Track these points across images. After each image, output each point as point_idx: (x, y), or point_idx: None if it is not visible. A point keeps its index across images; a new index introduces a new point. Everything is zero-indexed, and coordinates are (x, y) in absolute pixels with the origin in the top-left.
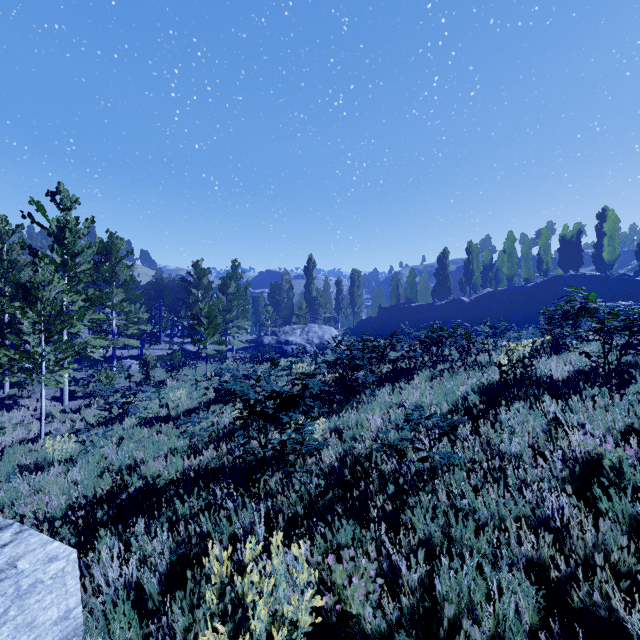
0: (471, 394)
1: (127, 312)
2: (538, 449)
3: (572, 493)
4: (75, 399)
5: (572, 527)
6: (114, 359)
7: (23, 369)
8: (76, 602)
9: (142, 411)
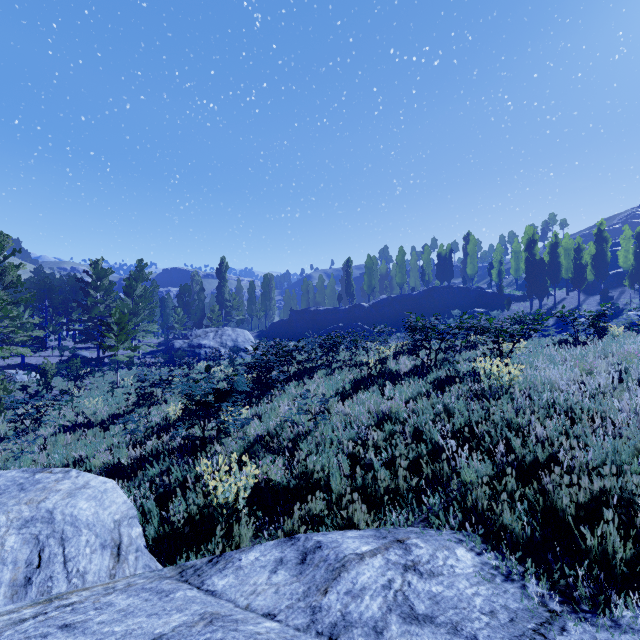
0: (347, 383)
1: (14, 317)
2: (375, 411)
3: (377, 426)
4: None
5: (370, 437)
6: None
7: None
8: (126, 498)
9: (56, 420)
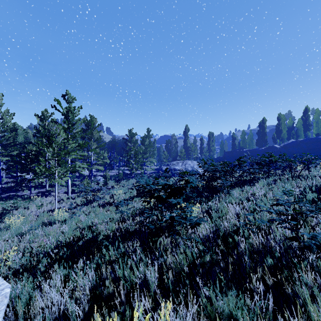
0: (309, 192)
1: (98, 153)
2: None
3: None
4: (74, 193)
5: None
6: (92, 175)
7: (48, 176)
8: None
9: (101, 199)
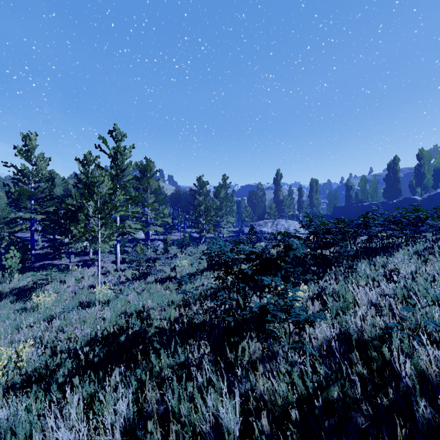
0: None
1: (156, 209)
2: None
3: None
4: (124, 263)
5: None
6: (149, 240)
7: (88, 239)
8: None
9: (159, 273)
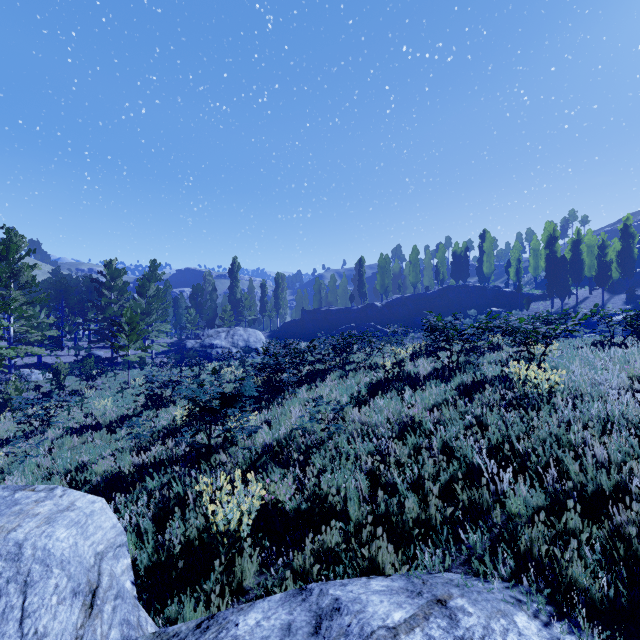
0: (362, 388)
1: (29, 317)
2: (394, 420)
3: (399, 438)
4: None
5: (391, 452)
6: (12, 369)
7: None
8: (116, 521)
9: (65, 422)
